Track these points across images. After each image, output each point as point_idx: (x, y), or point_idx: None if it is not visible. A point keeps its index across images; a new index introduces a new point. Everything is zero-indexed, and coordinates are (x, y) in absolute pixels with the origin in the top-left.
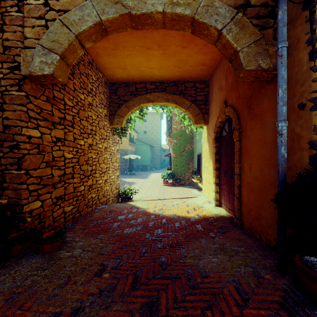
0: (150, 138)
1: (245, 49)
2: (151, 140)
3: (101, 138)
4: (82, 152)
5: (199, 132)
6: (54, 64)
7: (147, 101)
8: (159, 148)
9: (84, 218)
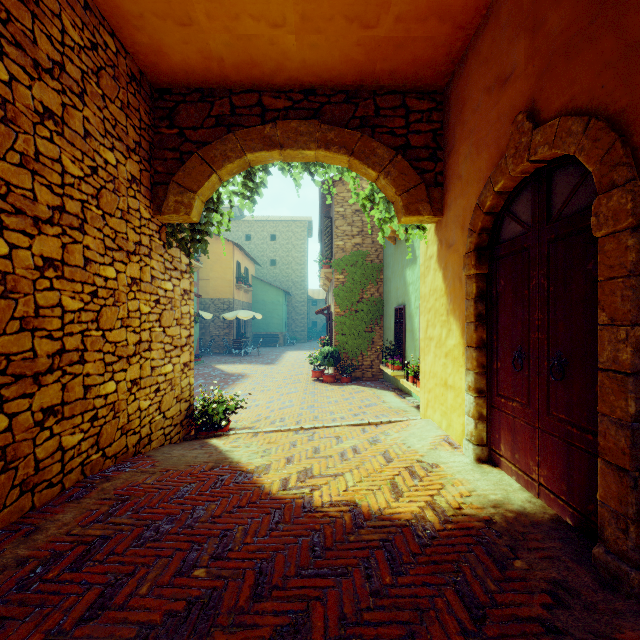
0: (284, 277)
1: None
2: (287, 280)
3: (114, 249)
4: None
5: (400, 253)
6: None
7: (266, 144)
8: (304, 297)
9: None
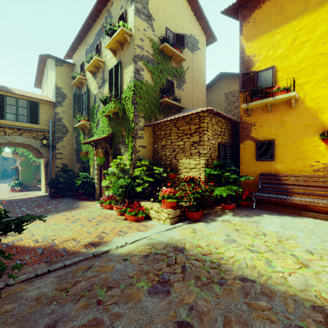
0: None
1: (45, 153)
2: None
3: None
4: None
5: None
6: None
7: (5, 145)
8: None
9: None
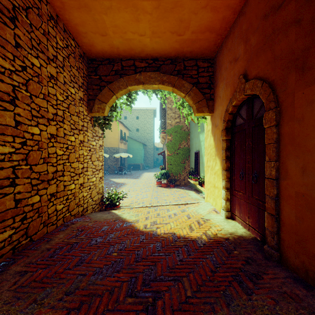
0: (143, 136)
1: None
2: (144, 138)
3: (74, 129)
4: (36, 145)
5: (197, 126)
6: None
7: (137, 82)
8: (152, 146)
9: (37, 245)
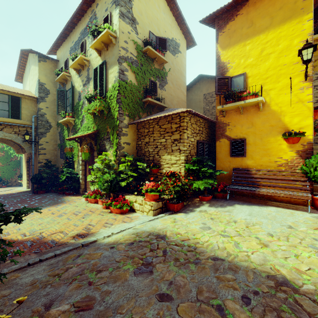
0: None
1: (27, 148)
2: None
3: None
4: None
5: None
6: None
7: None
8: None
9: None
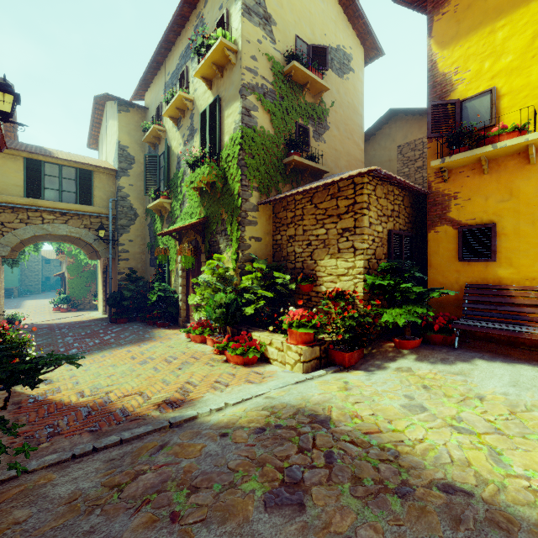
0: None
1: (102, 251)
2: None
3: None
4: None
5: None
6: (8, 251)
7: (44, 239)
8: (39, 258)
9: None
